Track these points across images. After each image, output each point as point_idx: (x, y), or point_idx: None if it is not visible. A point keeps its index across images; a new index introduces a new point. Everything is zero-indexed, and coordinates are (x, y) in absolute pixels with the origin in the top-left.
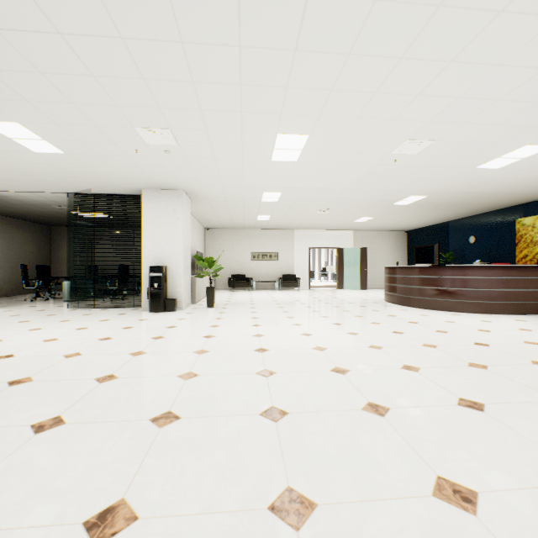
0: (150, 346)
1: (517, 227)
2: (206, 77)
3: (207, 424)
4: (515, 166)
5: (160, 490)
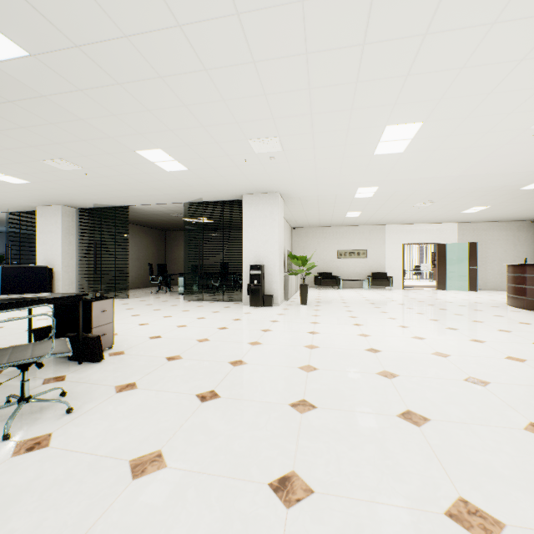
0: (263, 338)
1: None
2: (322, 82)
3: (345, 417)
4: None
5: (323, 471)
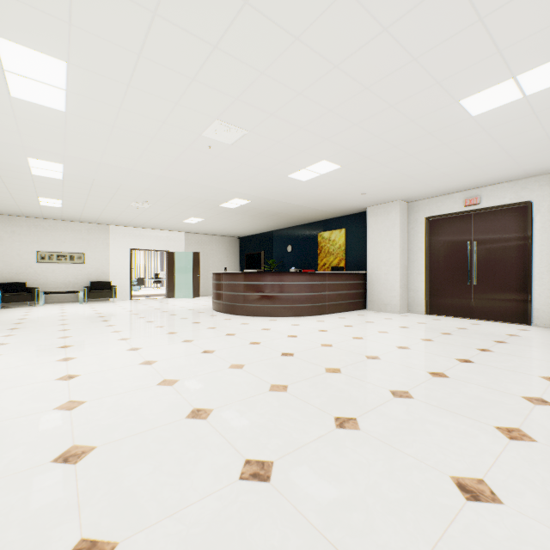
0: None
1: (320, 239)
2: None
3: None
4: (317, 182)
5: None
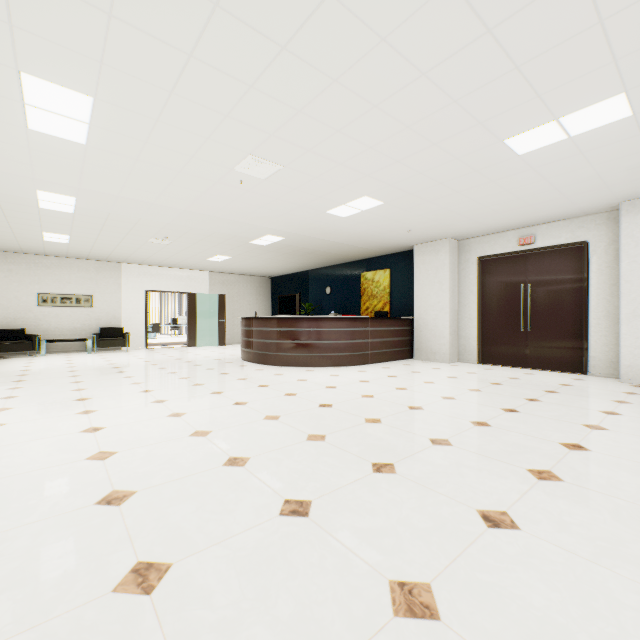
0: None
1: (362, 280)
2: None
3: None
4: (358, 218)
5: None
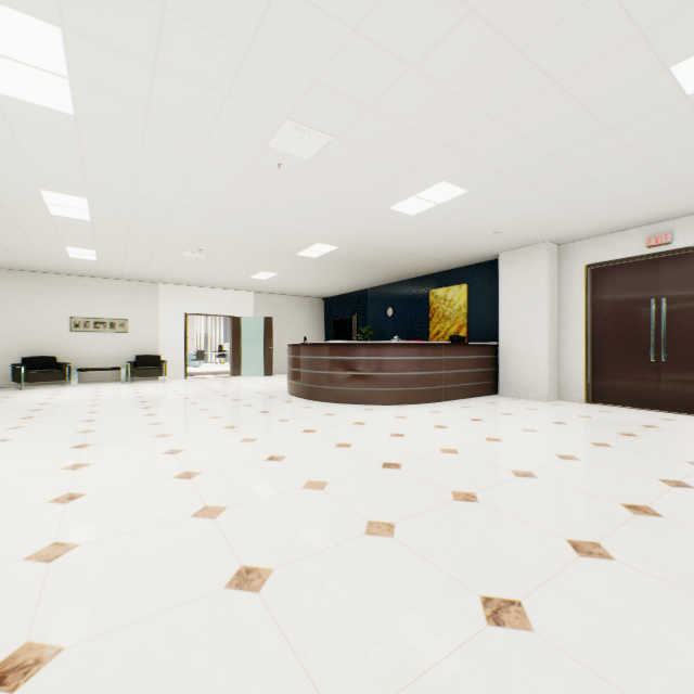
0: None
1: (431, 299)
2: None
3: None
4: (431, 216)
5: None
